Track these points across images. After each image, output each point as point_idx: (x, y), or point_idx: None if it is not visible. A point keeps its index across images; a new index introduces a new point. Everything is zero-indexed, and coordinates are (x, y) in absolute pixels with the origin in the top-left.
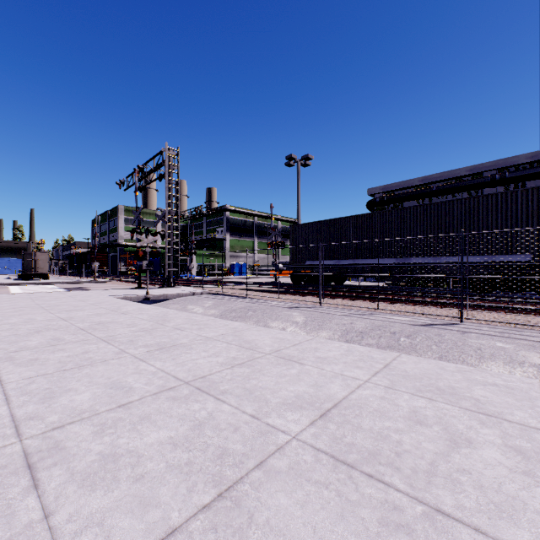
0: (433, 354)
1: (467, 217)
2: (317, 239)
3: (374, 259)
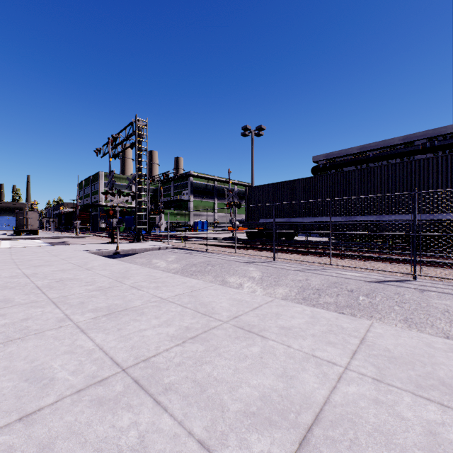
0: (397, 316)
1: (409, 178)
2: (270, 199)
3: (321, 217)
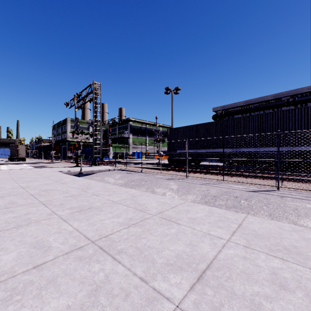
0: (264, 212)
1: (276, 123)
2: (184, 137)
3: (218, 149)
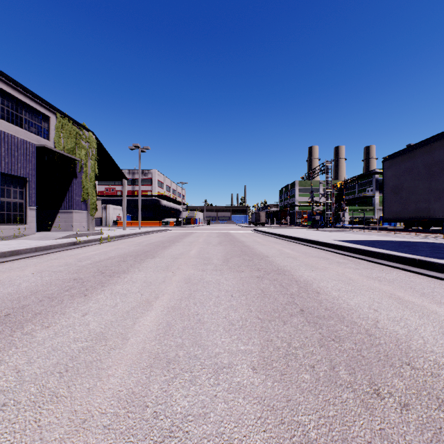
0: None
1: None
2: None
3: None
